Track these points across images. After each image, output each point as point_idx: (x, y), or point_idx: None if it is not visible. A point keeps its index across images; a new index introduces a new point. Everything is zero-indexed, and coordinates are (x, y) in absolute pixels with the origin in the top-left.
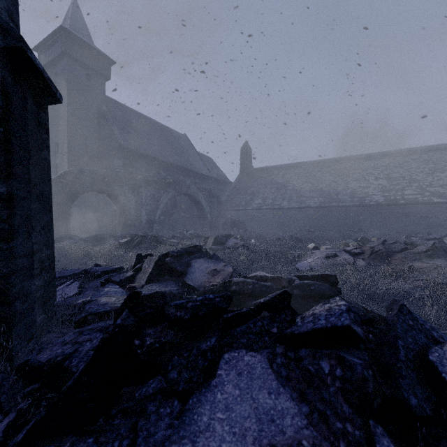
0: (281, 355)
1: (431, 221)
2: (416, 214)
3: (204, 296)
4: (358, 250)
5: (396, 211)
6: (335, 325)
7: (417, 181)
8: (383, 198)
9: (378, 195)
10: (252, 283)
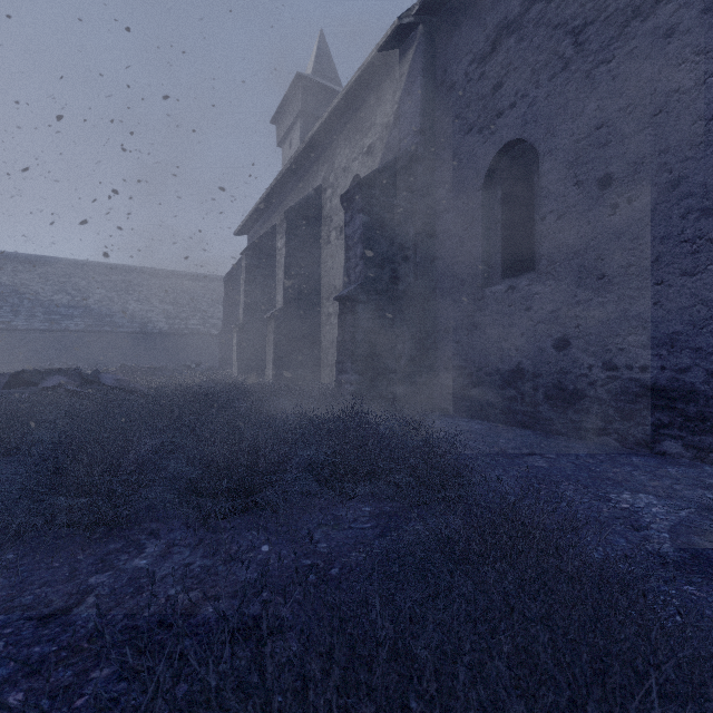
0: (63, 373)
1: (211, 352)
2: (199, 345)
3: (34, 368)
4: (112, 371)
5: (180, 341)
6: (76, 369)
7: (201, 311)
8: (168, 325)
9: (163, 322)
10: (45, 370)
